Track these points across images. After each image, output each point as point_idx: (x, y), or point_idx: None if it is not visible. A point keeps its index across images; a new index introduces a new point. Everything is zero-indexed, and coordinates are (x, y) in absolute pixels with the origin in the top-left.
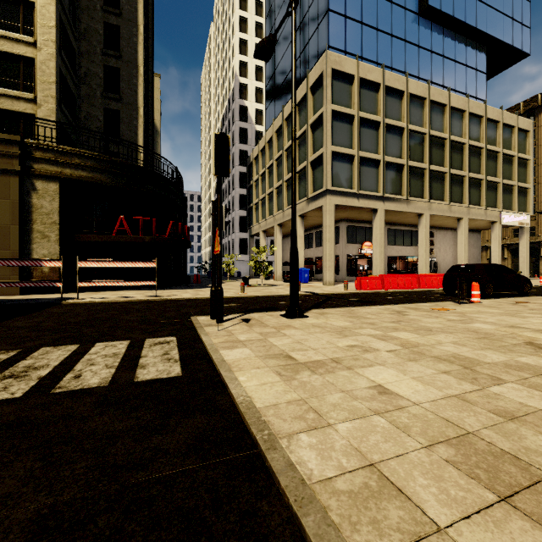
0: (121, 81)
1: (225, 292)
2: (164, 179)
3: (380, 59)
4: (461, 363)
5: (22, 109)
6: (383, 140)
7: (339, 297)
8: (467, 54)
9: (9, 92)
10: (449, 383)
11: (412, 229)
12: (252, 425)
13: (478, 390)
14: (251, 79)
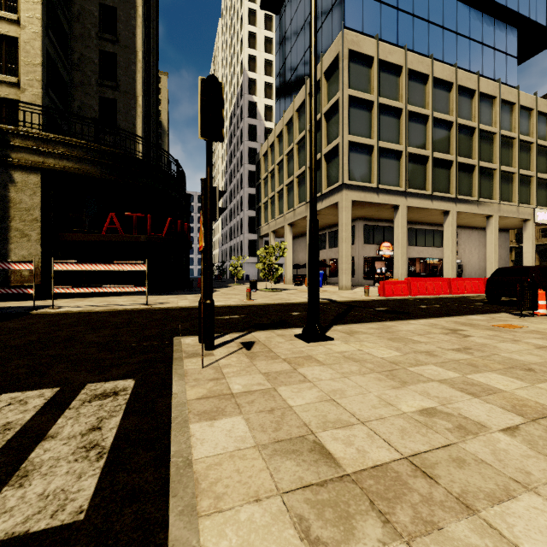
0: (118, 68)
1: (229, 299)
2: (163, 173)
3: (401, 42)
4: None
5: (4, 94)
6: (405, 128)
7: (362, 306)
8: (495, 36)
9: None
10: None
11: (435, 228)
12: None
13: None
14: (260, 73)
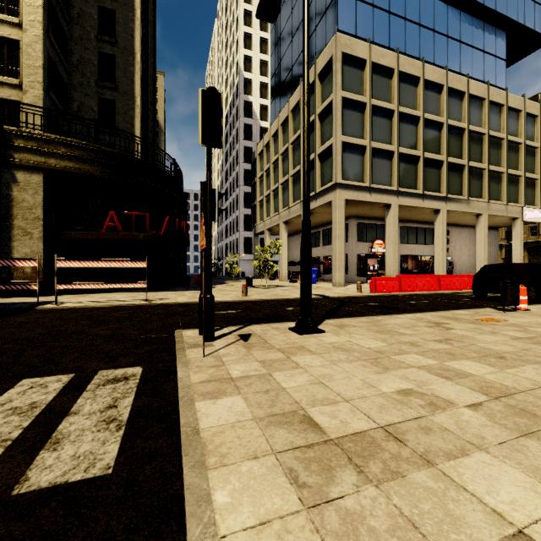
0: (117, 69)
1: (226, 295)
2: (161, 172)
3: (393, 44)
4: None
5: (6, 96)
6: (397, 129)
7: (354, 301)
8: (485, 39)
9: None
10: None
11: (426, 226)
12: None
13: None
14: (256, 73)
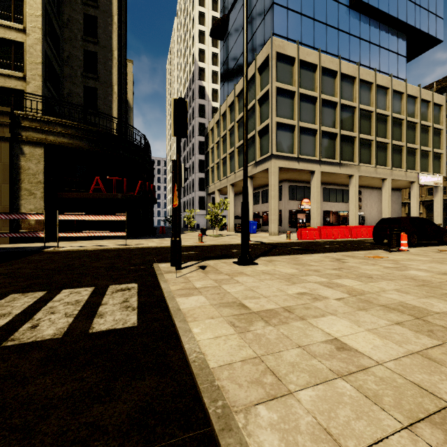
0: (98, 63)
1: (186, 241)
2: (134, 146)
3: (317, 45)
4: (411, 313)
5: (13, 86)
6: (319, 112)
7: (283, 246)
8: (389, 41)
9: (2, 71)
10: (406, 336)
11: (344, 188)
12: (205, 393)
13: (439, 346)
14: (208, 63)
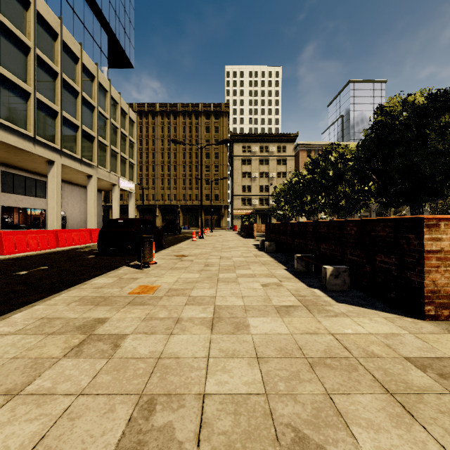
0: None
1: None
2: None
3: None
4: None
5: None
6: None
7: None
8: (94, 28)
9: None
10: None
11: (38, 177)
12: None
13: None
14: None
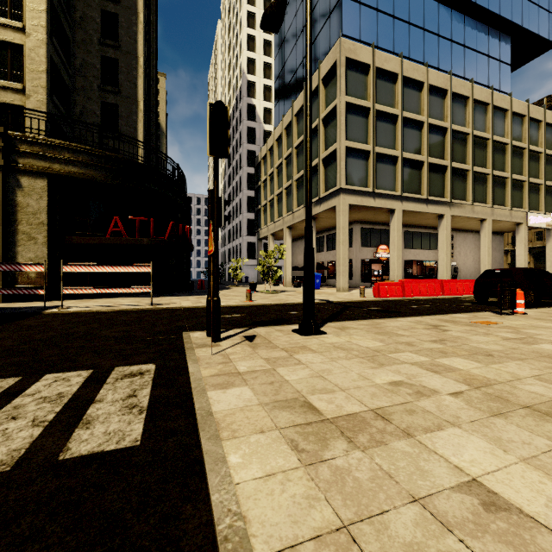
0: (119, 73)
1: (230, 300)
2: (165, 177)
3: (397, 49)
4: None
5: (9, 100)
6: (401, 134)
7: (357, 306)
8: (489, 44)
9: None
10: None
11: (431, 231)
12: None
13: None
14: (260, 76)
